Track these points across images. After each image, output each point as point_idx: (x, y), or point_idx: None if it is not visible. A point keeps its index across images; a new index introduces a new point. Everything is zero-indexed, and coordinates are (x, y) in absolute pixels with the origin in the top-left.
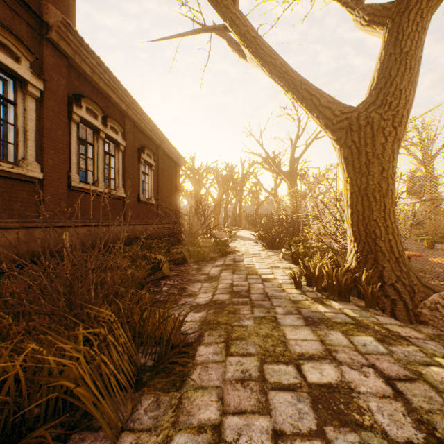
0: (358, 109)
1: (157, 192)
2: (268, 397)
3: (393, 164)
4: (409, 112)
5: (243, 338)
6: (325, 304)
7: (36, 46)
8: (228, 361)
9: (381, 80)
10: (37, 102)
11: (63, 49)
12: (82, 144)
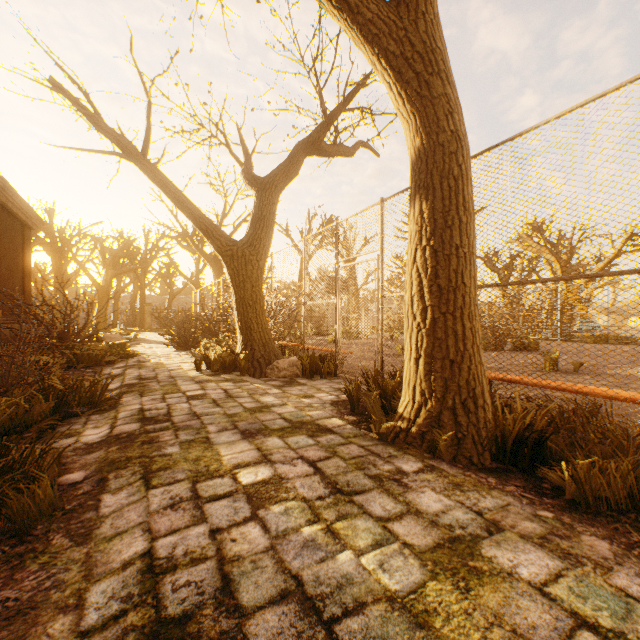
0: (238, 245)
1: None
2: (166, 400)
3: (260, 283)
4: (267, 252)
5: (152, 392)
6: (215, 376)
7: None
8: (144, 398)
9: (252, 229)
10: None
11: None
12: None
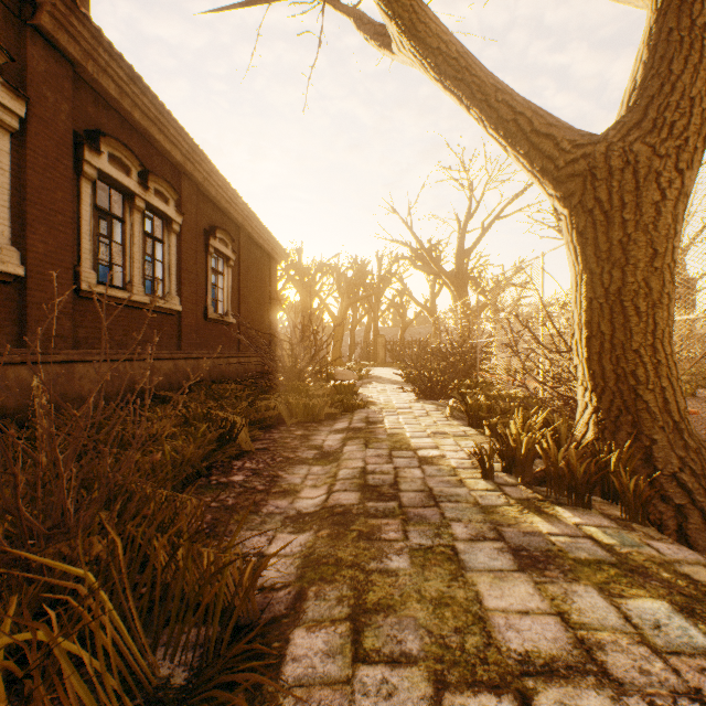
0: (607, 138)
1: (238, 304)
2: None
3: (674, 244)
4: None
5: (390, 608)
6: (546, 513)
7: (12, 39)
8: (359, 679)
9: (653, 80)
10: (14, 138)
11: (64, 47)
12: (104, 219)
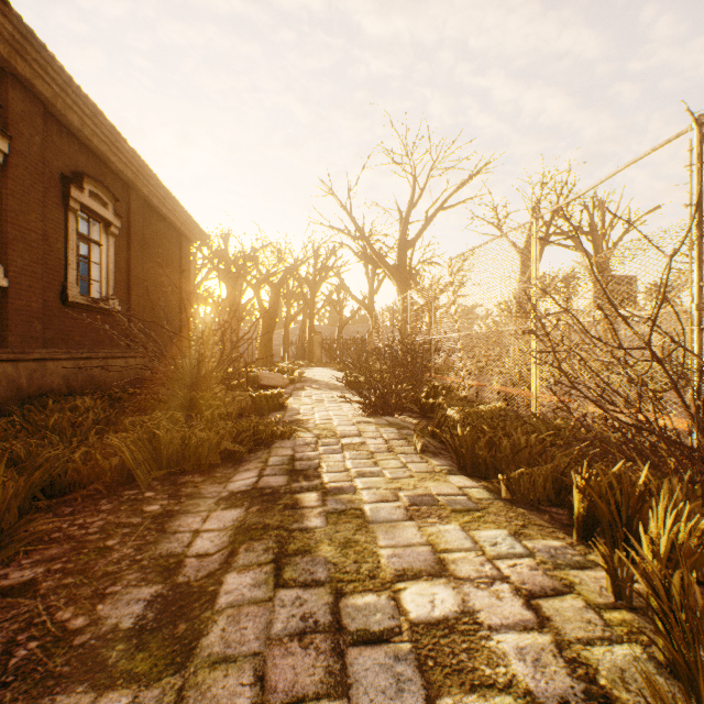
0: None
1: (127, 287)
2: None
3: None
4: None
5: None
6: None
7: None
8: None
9: None
10: None
11: None
12: None
